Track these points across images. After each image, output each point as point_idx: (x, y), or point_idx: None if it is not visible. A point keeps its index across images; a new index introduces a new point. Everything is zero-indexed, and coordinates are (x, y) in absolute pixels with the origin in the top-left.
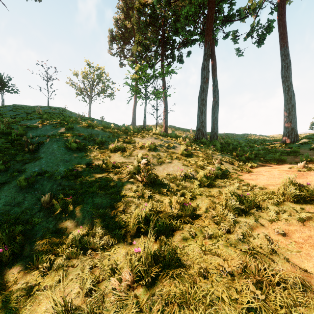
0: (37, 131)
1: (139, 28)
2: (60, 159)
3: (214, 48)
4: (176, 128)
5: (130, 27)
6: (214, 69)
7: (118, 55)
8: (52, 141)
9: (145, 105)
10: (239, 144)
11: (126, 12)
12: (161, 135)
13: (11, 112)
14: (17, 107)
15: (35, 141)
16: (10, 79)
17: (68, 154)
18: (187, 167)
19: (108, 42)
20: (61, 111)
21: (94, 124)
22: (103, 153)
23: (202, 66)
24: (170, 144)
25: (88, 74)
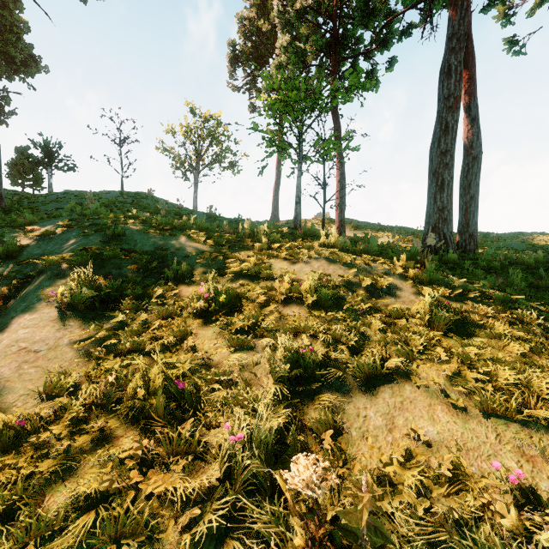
0: (47, 245)
1: (284, 23)
2: (17, 349)
3: (470, 25)
4: (361, 225)
5: (267, 31)
6: (468, 77)
7: (247, 90)
8: (46, 275)
9: (298, 174)
10: None
11: (261, 5)
12: (345, 250)
13: (52, 203)
14: (68, 194)
15: (27, 270)
16: (60, 146)
17: (57, 327)
18: (501, 418)
19: (228, 67)
20: (138, 199)
21: (181, 224)
22: (171, 317)
23: (444, 68)
24: (379, 280)
25: (191, 129)
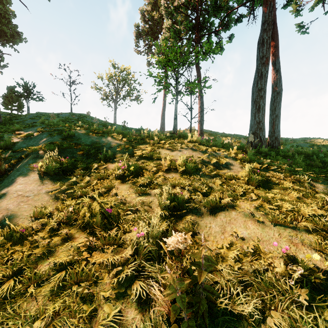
0: (29, 142)
1: (168, 13)
2: (17, 195)
3: (275, 16)
4: (213, 133)
5: (158, 18)
6: (274, 46)
7: (146, 53)
8: (30, 157)
9: (176, 101)
10: (324, 155)
11: (154, 3)
12: (202, 144)
13: (30, 120)
14: (39, 114)
15: (18, 155)
16: (34, 86)
17: (38, 184)
18: (282, 226)
19: (134, 40)
20: (81, 117)
21: (107, 130)
22: (103, 179)
23: (260, 40)
24: (221, 160)
25: (112, 76)
